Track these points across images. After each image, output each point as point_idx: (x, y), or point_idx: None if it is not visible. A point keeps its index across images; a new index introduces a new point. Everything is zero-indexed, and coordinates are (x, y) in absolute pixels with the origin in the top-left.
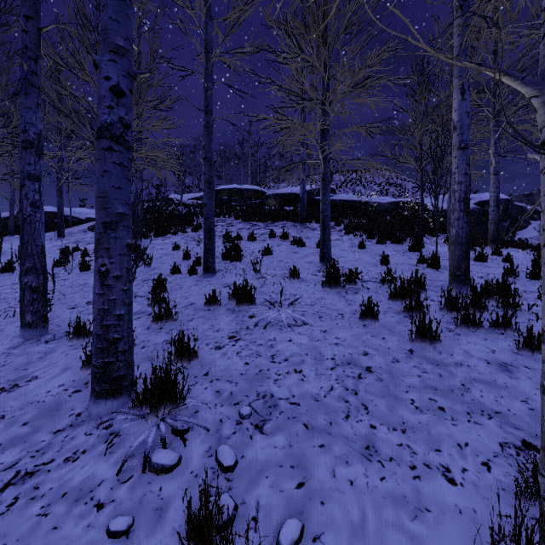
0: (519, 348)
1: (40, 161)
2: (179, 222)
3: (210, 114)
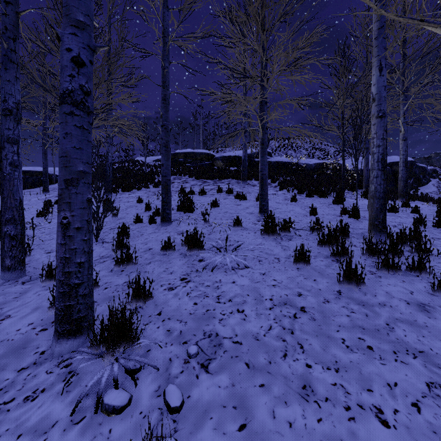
0: (434, 290)
1: (18, 127)
2: (143, 180)
3: (167, 89)
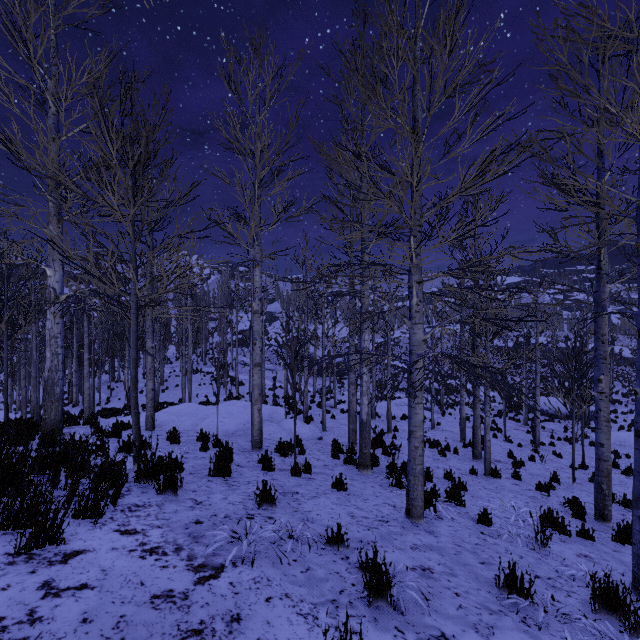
0: None
1: None
2: None
3: None
